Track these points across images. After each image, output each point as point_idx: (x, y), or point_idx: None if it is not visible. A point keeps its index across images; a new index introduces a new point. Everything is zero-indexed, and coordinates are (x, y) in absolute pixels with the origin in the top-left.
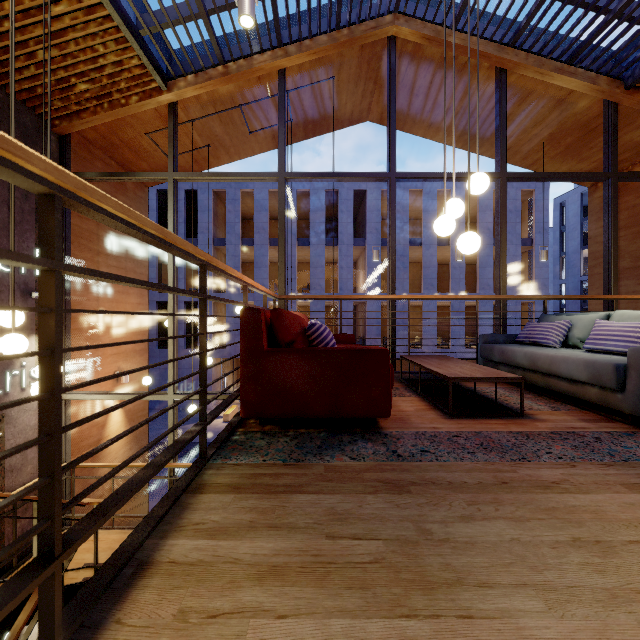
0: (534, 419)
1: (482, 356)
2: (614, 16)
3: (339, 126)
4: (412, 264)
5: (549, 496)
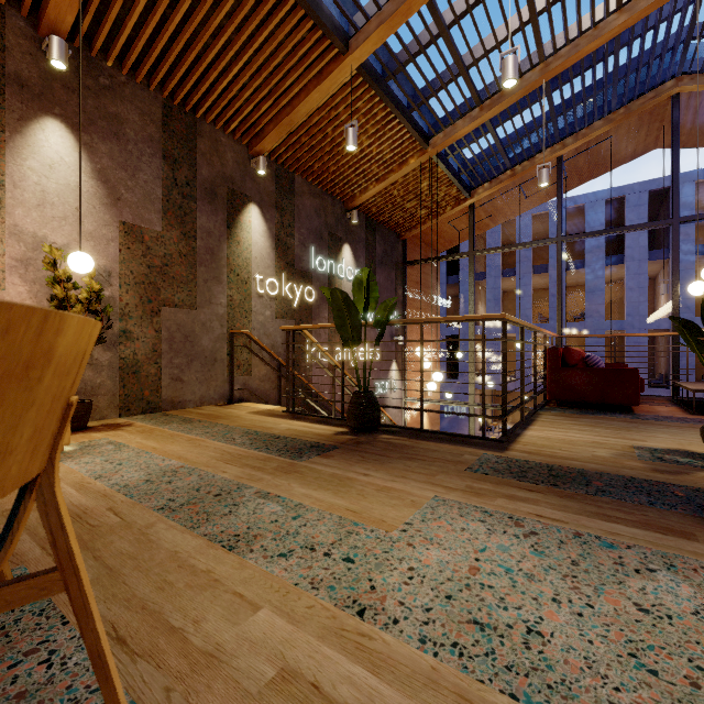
0: None
1: None
2: None
3: (619, 164)
4: None
5: None
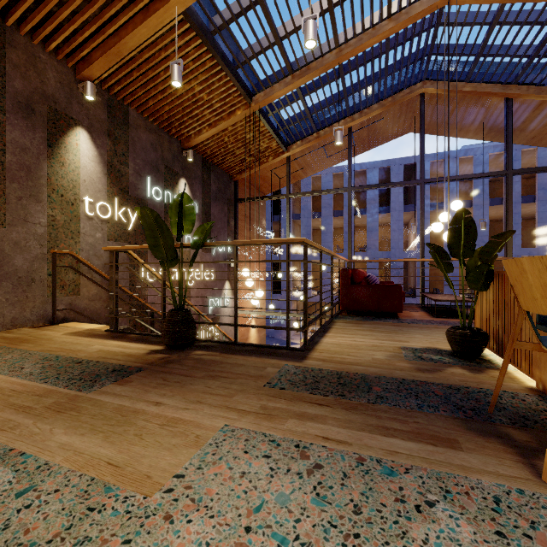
0: None
1: None
2: None
3: (388, 140)
4: None
5: None
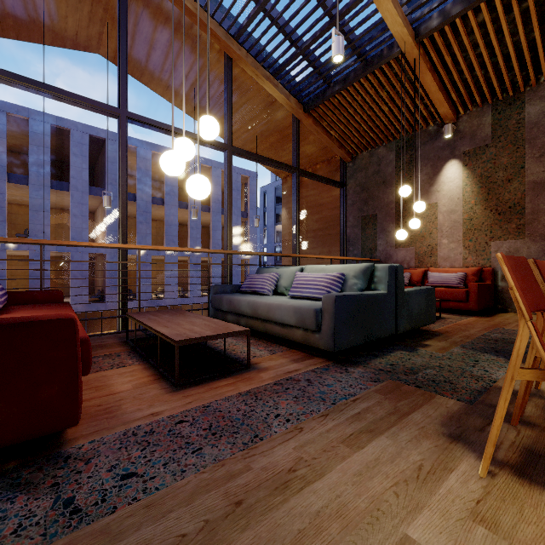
0: (259, 369)
1: (213, 306)
2: (301, 52)
3: (59, 42)
4: (156, 221)
5: (291, 506)
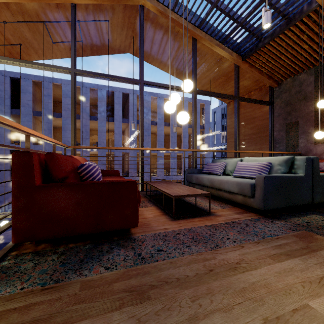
0: (216, 215)
1: (187, 180)
2: (240, 25)
3: (112, 52)
4: (152, 134)
5: (238, 277)
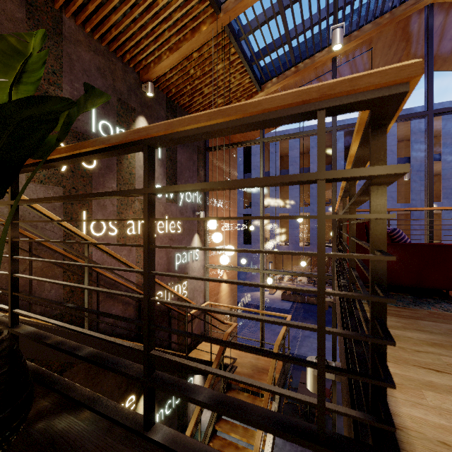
0: None
1: None
2: None
3: None
4: None
5: None
